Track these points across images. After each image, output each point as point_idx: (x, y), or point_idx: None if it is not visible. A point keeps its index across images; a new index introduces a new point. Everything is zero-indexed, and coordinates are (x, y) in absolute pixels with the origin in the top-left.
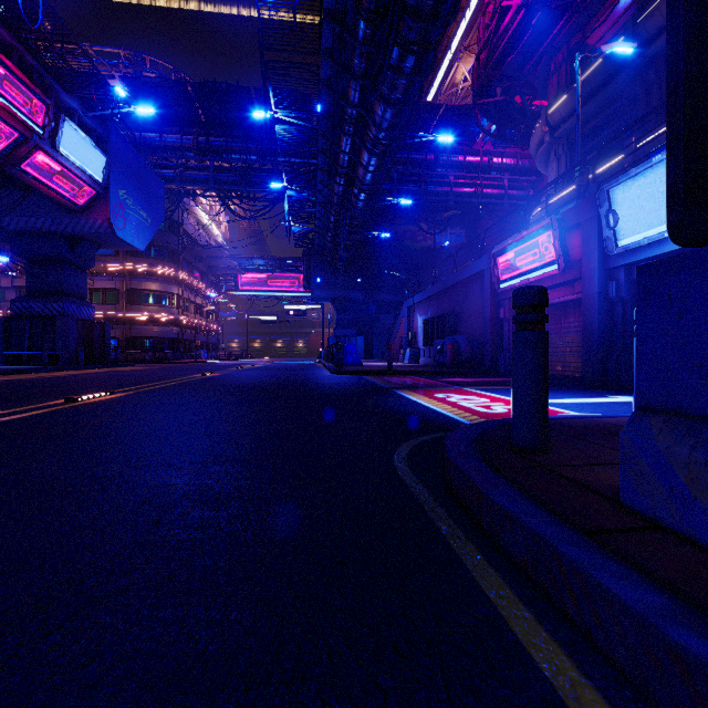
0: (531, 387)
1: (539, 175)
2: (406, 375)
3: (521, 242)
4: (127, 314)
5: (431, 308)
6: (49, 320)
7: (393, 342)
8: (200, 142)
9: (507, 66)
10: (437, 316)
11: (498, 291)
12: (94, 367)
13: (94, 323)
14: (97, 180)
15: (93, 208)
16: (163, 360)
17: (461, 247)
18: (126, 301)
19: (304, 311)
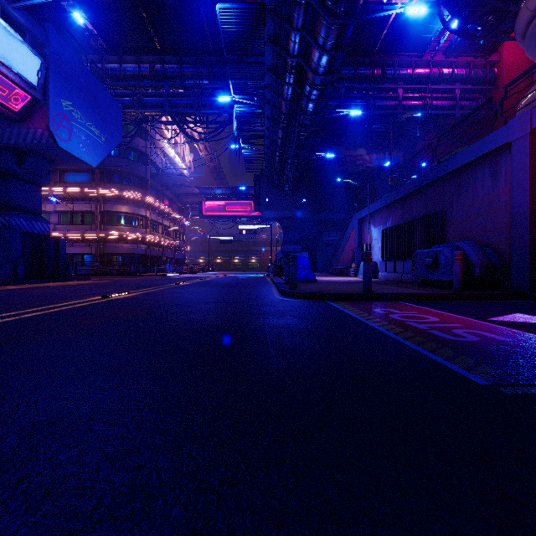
0: None
1: (492, 84)
2: (396, 301)
3: None
4: (100, 233)
5: (393, 216)
6: None
7: (339, 256)
8: (156, 69)
9: None
10: (406, 223)
11: None
12: (34, 282)
13: (46, 238)
14: (30, 82)
15: (32, 116)
16: (127, 273)
17: (450, 128)
18: (100, 222)
19: (255, 230)
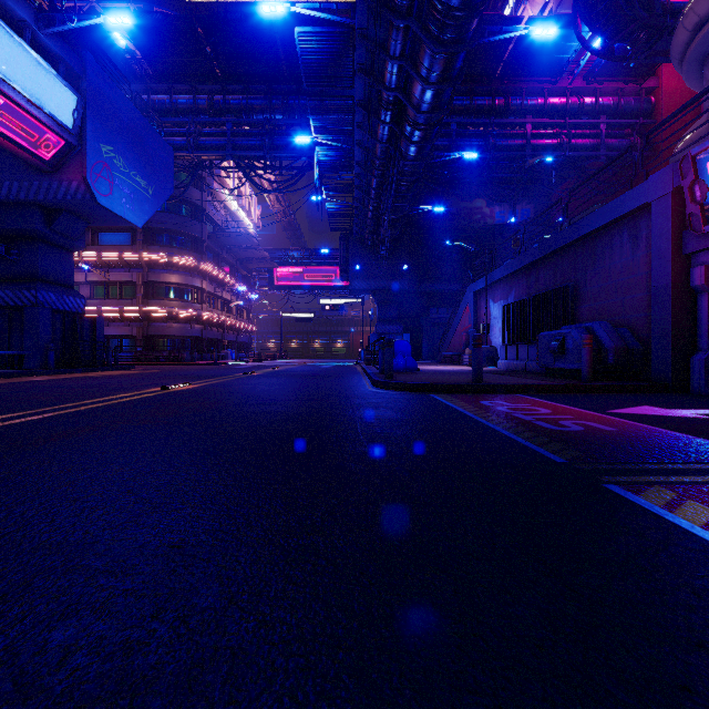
0: None
1: (648, 116)
2: (511, 393)
3: None
4: (144, 310)
5: (516, 288)
6: (17, 311)
7: (450, 339)
8: (216, 101)
9: None
10: (532, 298)
11: (703, 230)
12: (68, 372)
13: (80, 316)
14: (64, 125)
15: (66, 166)
16: (178, 361)
17: (583, 182)
18: (144, 295)
19: (342, 306)
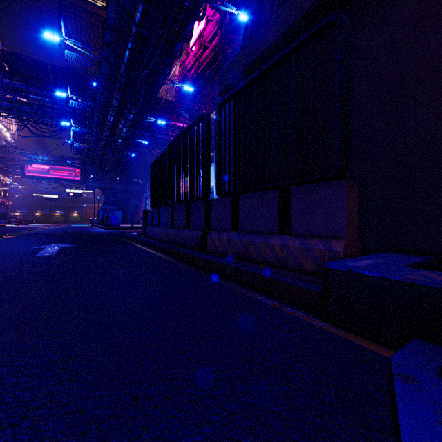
0: (144, 225)
1: None
2: (140, 229)
3: (183, 179)
4: None
5: None
6: None
7: (138, 214)
8: (4, 82)
9: (188, 96)
10: None
11: None
12: None
13: None
14: None
15: None
16: None
17: None
18: None
19: (81, 193)
